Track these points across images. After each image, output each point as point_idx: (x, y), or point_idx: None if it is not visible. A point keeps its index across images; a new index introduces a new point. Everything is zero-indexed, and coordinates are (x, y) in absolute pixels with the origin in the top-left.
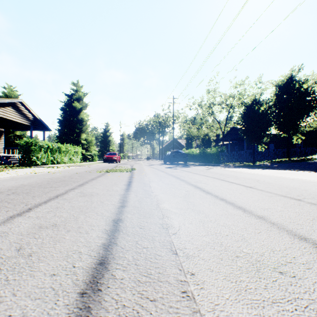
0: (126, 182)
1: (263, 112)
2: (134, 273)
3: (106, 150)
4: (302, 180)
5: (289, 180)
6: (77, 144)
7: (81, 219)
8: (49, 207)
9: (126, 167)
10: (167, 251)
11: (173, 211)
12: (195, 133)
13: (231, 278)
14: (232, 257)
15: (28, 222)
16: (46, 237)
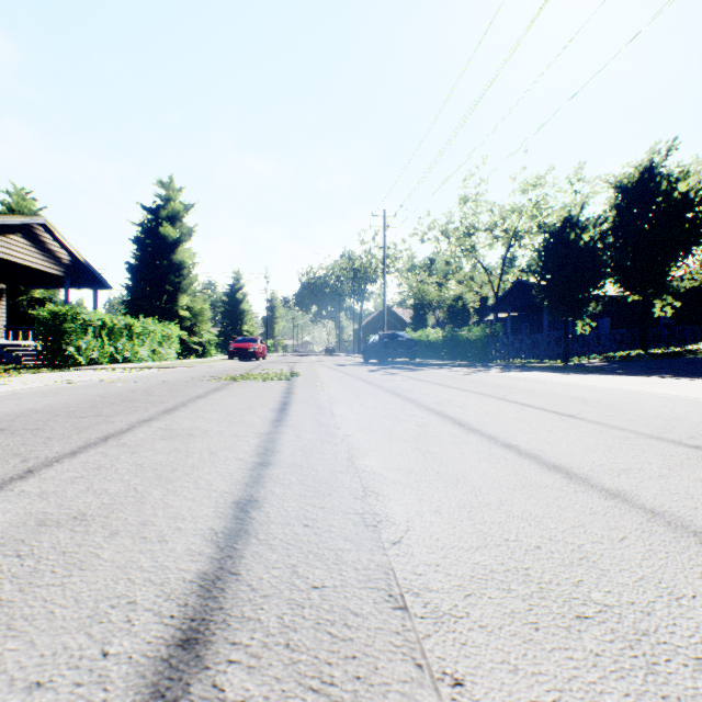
0: (276, 403)
1: (589, 245)
2: (283, 678)
3: (236, 333)
4: (688, 399)
5: (657, 399)
6: (170, 318)
7: (155, 499)
8: (79, 466)
9: (278, 369)
10: (379, 599)
11: (390, 477)
12: (433, 296)
13: (576, 699)
14: (566, 621)
15: (15, 507)
16: (50, 553)
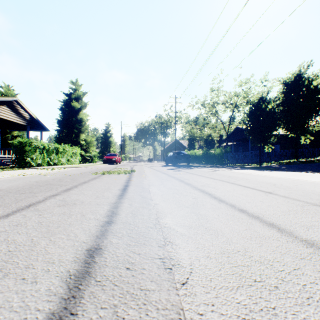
0: (122, 185)
1: (271, 110)
2: None
3: (107, 152)
4: None
5: (310, 184)
6: (76, 145)
7: (40, 247)
8: (6, 223)
9: (125, 168)
10: None
11: (179, 231)
12: (198, 134)
13: None
14: None
15: None
16: None
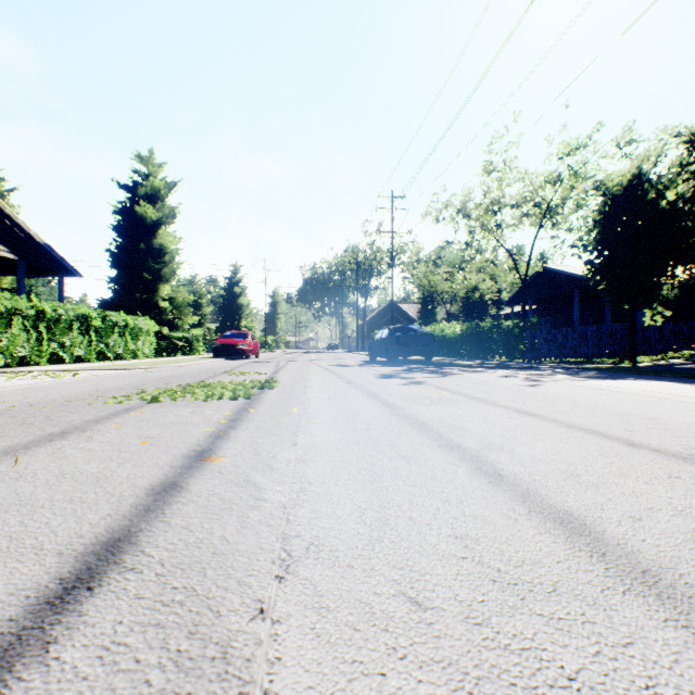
0: (53, 567)
1: (675, 205)
2: None
3: (233, 329)
4: None
5: None
6: (148, 310)
7: None
8: None
9: (256, 373)
10: None
11: None
12: (444, 287)
13: None
14: None
15: None
16: None
